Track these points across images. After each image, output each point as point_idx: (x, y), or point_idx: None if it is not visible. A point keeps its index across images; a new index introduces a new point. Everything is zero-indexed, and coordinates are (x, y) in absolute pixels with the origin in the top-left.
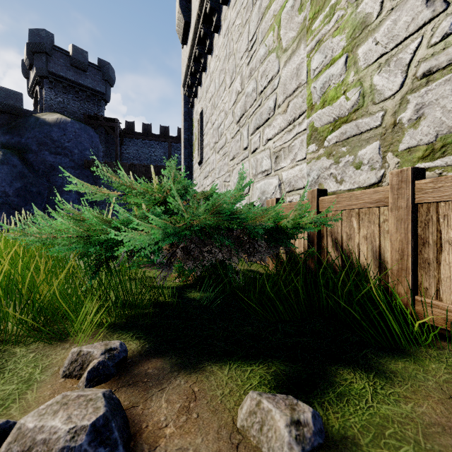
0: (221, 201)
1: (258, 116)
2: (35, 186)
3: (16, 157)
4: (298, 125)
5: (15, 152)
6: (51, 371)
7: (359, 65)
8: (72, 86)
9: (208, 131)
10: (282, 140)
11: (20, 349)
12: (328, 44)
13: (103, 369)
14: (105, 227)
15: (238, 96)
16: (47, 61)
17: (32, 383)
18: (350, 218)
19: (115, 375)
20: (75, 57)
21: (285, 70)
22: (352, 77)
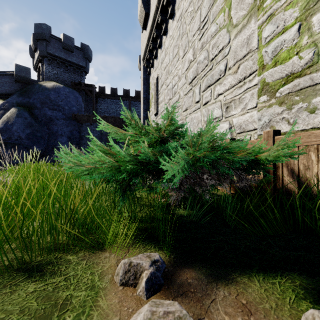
0: (218, 138)
1: (210, 77)
2: (39, 132)
3: (27, 112)
4: (248, 82)
5: (26, 108)
6: (107, 279)
7: (314, 30)
8: (63, 62)
9: (163, 91)
10: (233, 94)
11: (72, 257)
12: (280, 16)
13: (155, 279)
14: (131, 158)
15: (190, 64)
16: (47, 46)
17: (97, 290)
18: (308, 152)
19: (163, 284)
20: (65, 42)
21: (236, 40)
22: (306, 40)
